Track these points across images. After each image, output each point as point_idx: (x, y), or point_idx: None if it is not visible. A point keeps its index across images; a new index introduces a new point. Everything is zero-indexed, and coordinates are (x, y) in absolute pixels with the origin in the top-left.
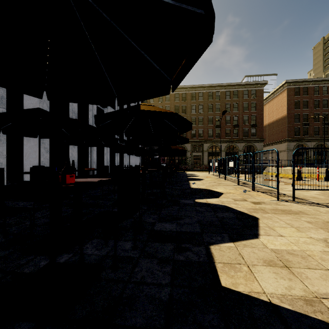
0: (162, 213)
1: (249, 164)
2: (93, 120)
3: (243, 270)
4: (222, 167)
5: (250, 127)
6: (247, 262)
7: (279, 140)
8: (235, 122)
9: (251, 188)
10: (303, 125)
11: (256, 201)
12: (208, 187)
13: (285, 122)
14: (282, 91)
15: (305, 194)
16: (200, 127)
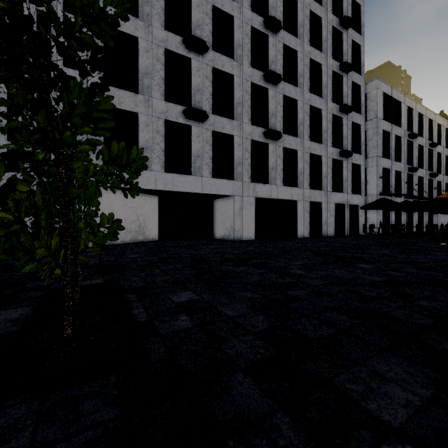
0: None
1: None
2: (404, 186)
3: None
4: None
5: None
6: None
7: None
8: None
9: None
10: None
11: None
12: None
13: None
14: None
15: None
16: None
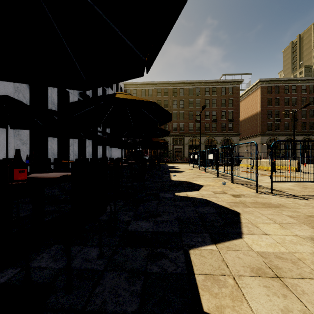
0: (139, 209)
1: (228, 157)
2: None
3: (228, 284)
4: (202, 160)
5: (227, 122)
6: (232, 272)
7: (253, 134)
8: (213, 117)
9: (230, 180)
10: (274, 120)
11: (236, 194)
12: (188, 179)
13: (259, 118)
14: (256, 89)
15: (281, 186)
16: (181, 121)
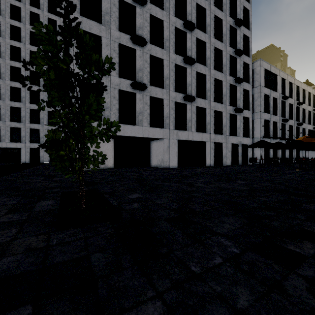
0: None
1: None
2: (279, 132)
3: None
4: None
5: None
6: None
7: None
8: None
9: None
10: None
11: None
12: None
13: None
14: None
15: None
16: None
